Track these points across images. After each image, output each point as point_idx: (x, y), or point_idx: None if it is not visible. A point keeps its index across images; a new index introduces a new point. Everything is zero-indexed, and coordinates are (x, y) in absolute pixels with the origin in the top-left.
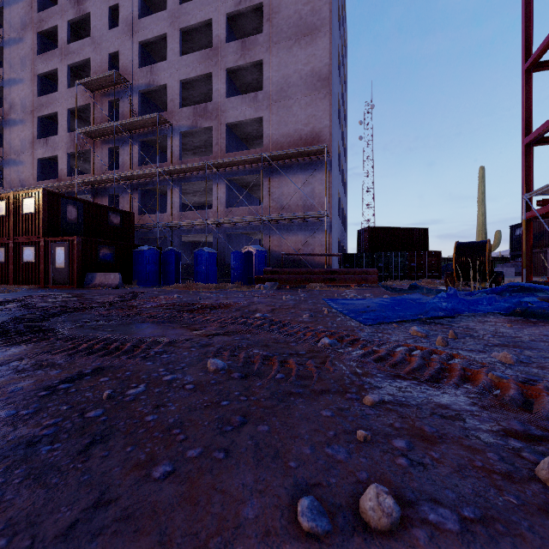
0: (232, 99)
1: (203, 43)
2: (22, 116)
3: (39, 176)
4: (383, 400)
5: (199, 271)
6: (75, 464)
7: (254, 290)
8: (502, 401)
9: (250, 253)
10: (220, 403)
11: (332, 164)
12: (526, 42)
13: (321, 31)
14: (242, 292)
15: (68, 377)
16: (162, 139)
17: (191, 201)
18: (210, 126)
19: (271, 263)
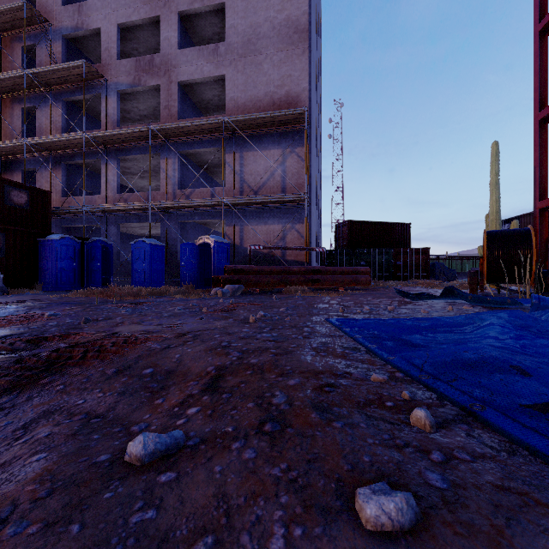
0: (185, 51)
1: None
2: None
3: None
4: None
5: (138, 269)
6: None
7: (207, 297)
8: None
9: (207, 246)
10: None
11: (312, 137)
12: None
13: None
14: (186, 300)
15: None
16: (96, 102)
17: (139, 185)
18: (157, 84)
19: (236, 260)
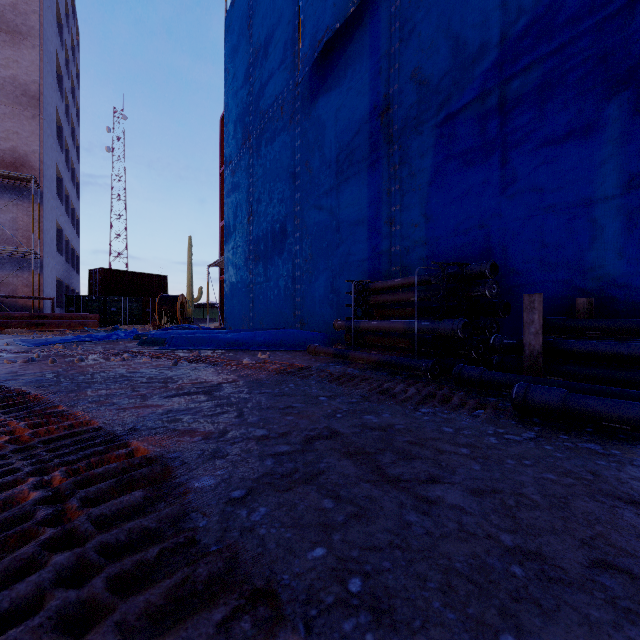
0: None
1: None
2: None
3: None
4: (6, 356)
5: None
6: None
7: None
8: (49, 352)
9: None
10: None
11: (45, 196)
12: (222, 154)
13: (28, 39)
14: None
15: None
16: None
17: None
18: None
19: None
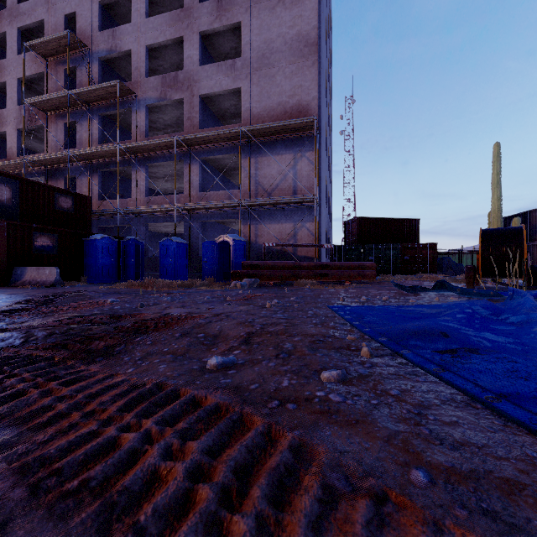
0: (206, 67)
1: (175, 7)
2: None
3: None
4: None
5: (165, 265)
6: None
7: (228, 289)
8: None
9: (226, 243)
10: None
11: (321, 142)
12: None
13: None
14: (211, 291)
15: None
16: (127, 114)
17: (163, 187)
18: (181, 98)
19: (251, 256)
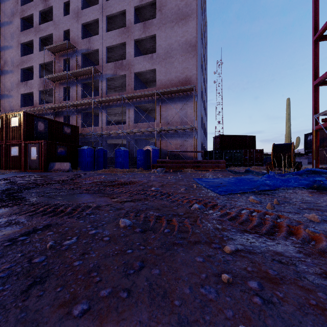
0: (137, 58)
1: (120, 24)
2: (12, 68)
3: (21, 104)
4: (237, 248)
5: (118, 161)
6: (17, 303)
7: (151, 173)
8: (319, 250)
9: (148, 150)
10: (126, 251)
11: (198, 97)
12: (315, 23)
13: (191, 17)
14: (143, 174)
15: (26, 232)
16: (96, 82)
17: (113, 119)
18: (124, 74)
19: (161, 157)
